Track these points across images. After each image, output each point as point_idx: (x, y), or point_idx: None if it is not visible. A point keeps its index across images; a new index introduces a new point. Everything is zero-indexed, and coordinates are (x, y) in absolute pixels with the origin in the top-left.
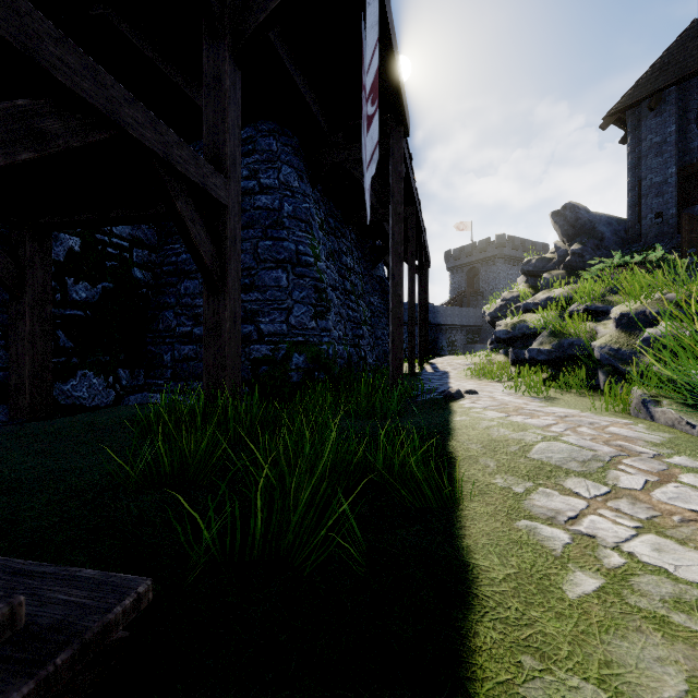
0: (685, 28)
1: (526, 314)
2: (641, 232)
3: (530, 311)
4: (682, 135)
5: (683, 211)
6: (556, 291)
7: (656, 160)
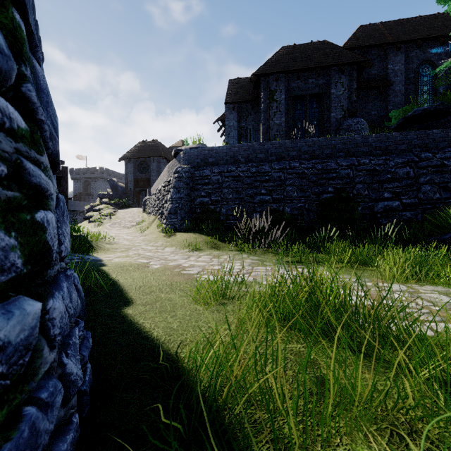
0: (138, 143)
1: (93, 212)
2: (127, 192)
3: (95, 211)
4: (135, 170)
5: (135, 188)
6: (101, 206)
7: (130, 175)
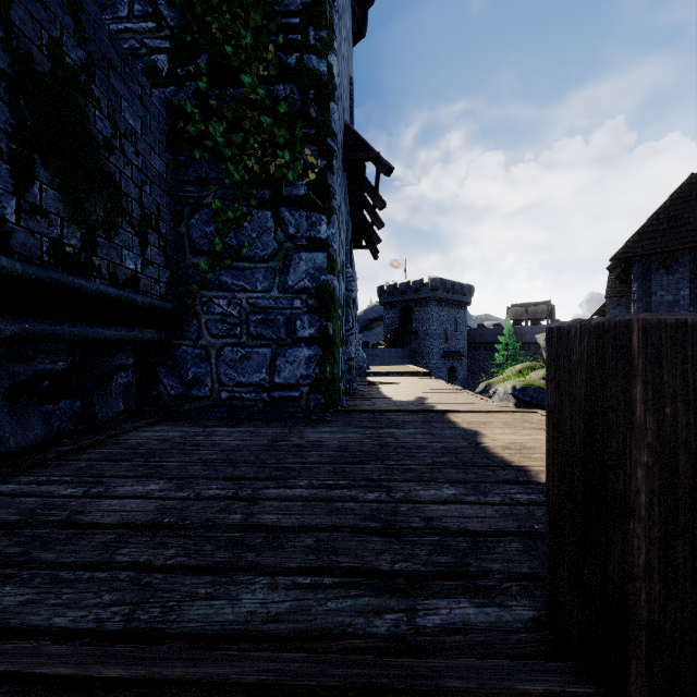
0: (684, 181)
1: None
2: None
3: None
4: (693, 299)
5: None
6: None
7: None
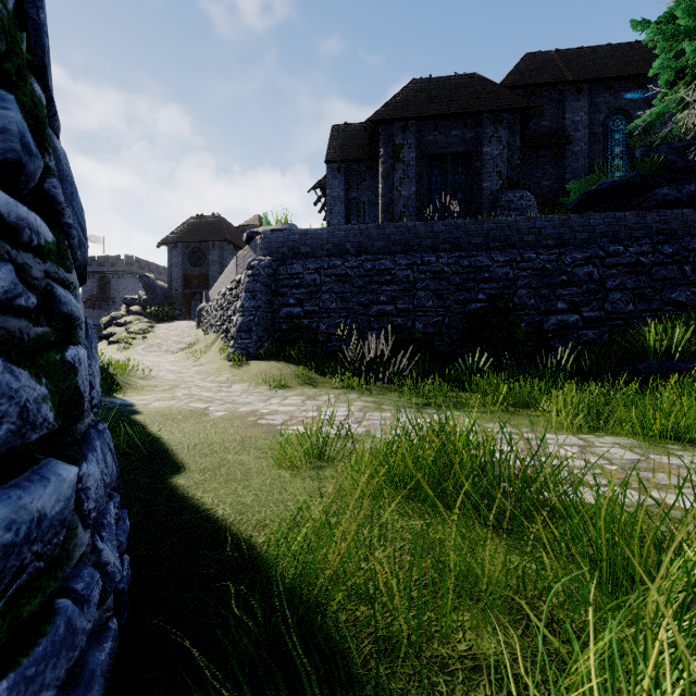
0: (189, 218)
1: (115, 327)
2: (172, 296)
3: (118, 326)
4: (184, 262)
5: (185, 290)
6: (129, 318)
7: (176, 269)
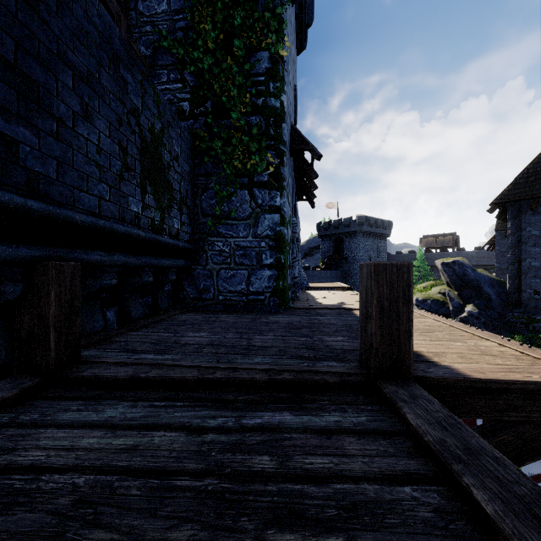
0: None
1: None
2: (521, 301)
3: None
4: None
5: None
6: None
7: (534, 249)
